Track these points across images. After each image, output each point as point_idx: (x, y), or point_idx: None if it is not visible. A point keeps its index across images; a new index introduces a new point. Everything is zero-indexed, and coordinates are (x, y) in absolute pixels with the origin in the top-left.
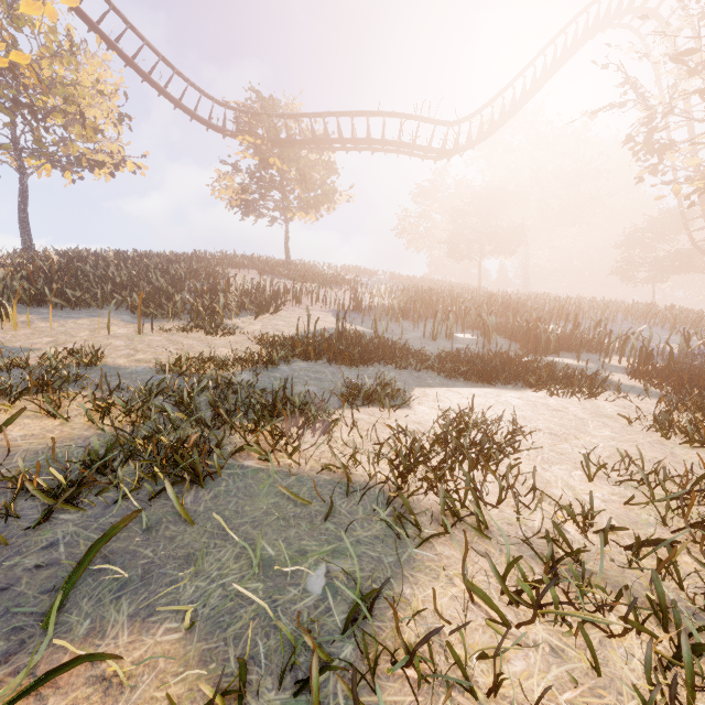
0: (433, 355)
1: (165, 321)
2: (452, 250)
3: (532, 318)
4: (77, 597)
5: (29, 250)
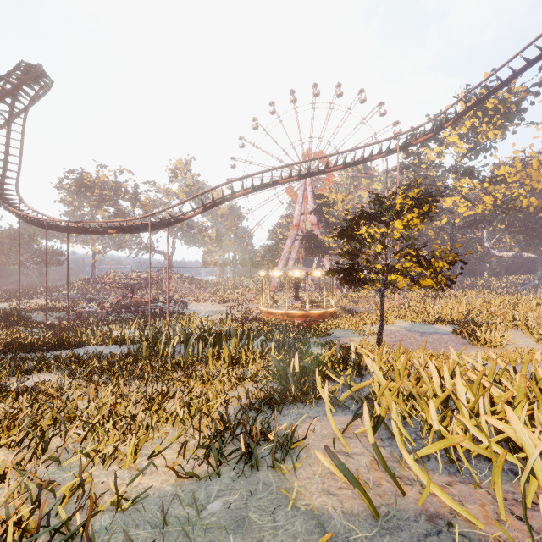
0: None
1: None
2: None
3: None
4: (377, 540)
5: None
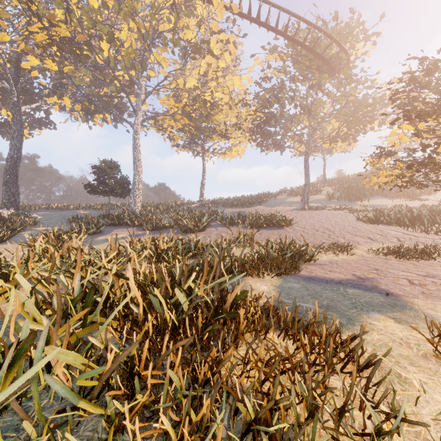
0: None
1: (398, 199)
2: None
3: None
4: None
5: (325, 181)
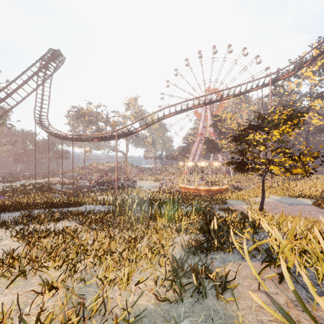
0: None
1: None
2: None
3: None
4: None
5: None
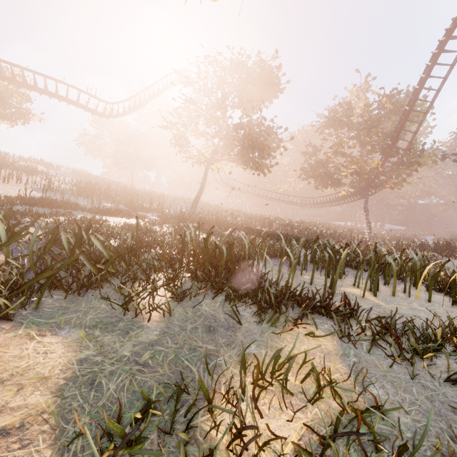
0: (90, 209)
1: None
2: (116, 162)
3: (144, 201)
4: None
5: None
